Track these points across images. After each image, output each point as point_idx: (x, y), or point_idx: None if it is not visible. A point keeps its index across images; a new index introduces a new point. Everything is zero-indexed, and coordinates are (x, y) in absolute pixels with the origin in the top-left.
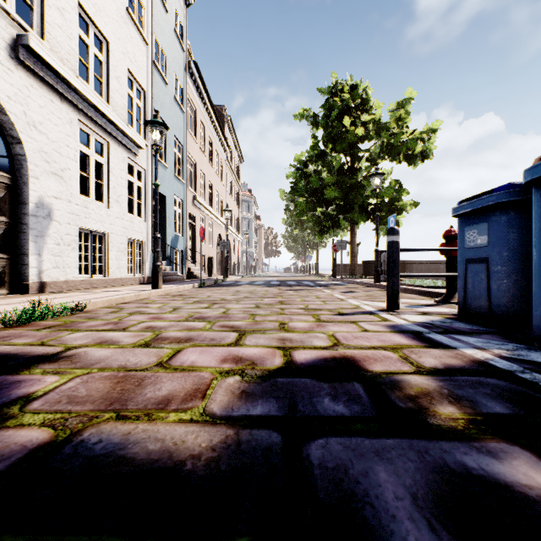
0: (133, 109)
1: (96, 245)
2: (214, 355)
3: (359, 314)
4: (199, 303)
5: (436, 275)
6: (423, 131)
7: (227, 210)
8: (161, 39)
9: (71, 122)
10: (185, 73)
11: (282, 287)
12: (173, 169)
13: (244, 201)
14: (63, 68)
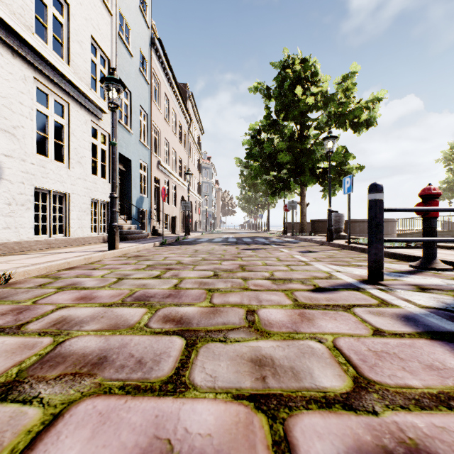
0: (97, 75)
1: (56, 205)
2: (118, 445)
3: (341, 288)
4: (150, 269)
5: (427, 240)
6: (369, 100)
7: (189, 174)
8: (127, 13)
9: (25, 79)
10: (150, 48)
11: (240, 246)
12: (138, 135)
13: (205, 168)
14: (13, 20)
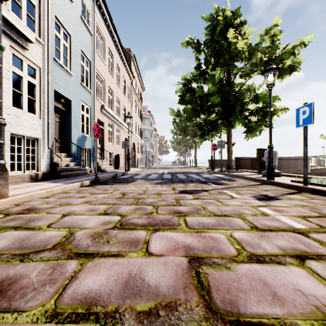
0: (23, 1)
1: None
2: None
3: None
4: None
5: None
6: (296, 44)
7: (128, 117)
8: None
9: None
10: (93, 3)
11: (176, 185)
12: (80, 78)
13: (146, 118)
14: None
